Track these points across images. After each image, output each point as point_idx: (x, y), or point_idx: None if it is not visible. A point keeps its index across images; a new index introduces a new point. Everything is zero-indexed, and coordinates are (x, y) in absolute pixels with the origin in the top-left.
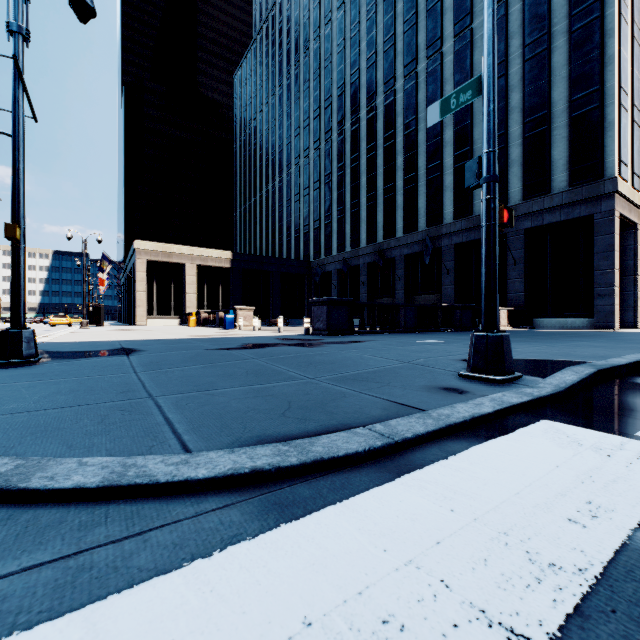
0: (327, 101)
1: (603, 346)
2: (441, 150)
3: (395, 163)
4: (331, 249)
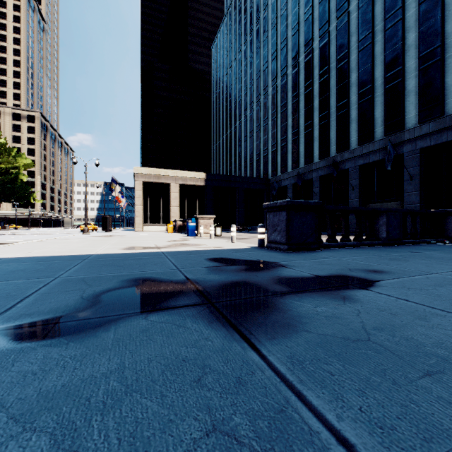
0: (283, 43)
1: None
2: (402, 55)
3: (349, 80)
4: (286, 167)
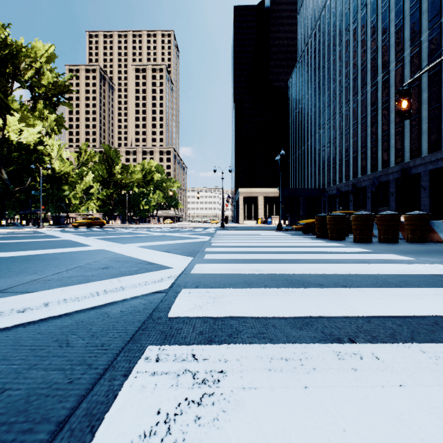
0: (333, 97)
1: None
2: (388, 125)
3: (366, 132)
4: (335, 181)
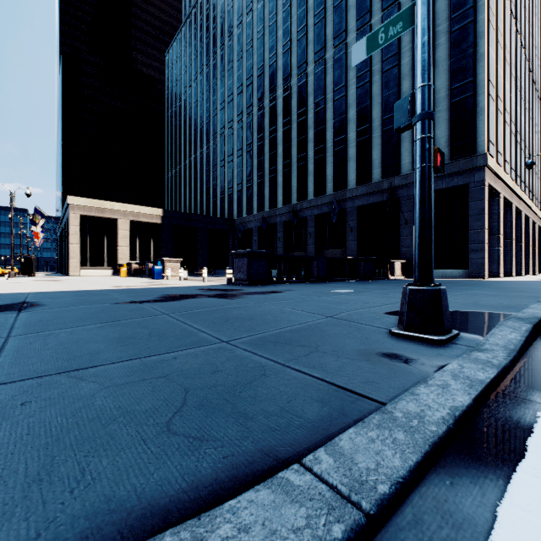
0: (248, 80)
1: (496, 295)
2: (345, 126)
3: (307, 136)
4: (252, 209)
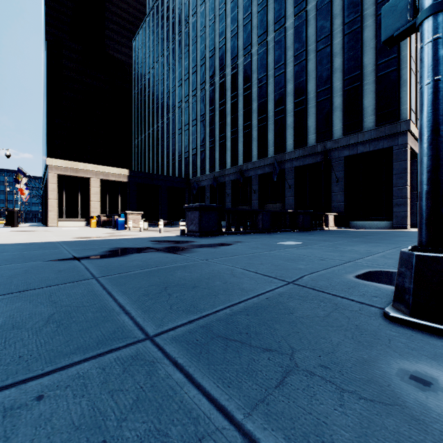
0: (202, 61)
1: None
2: (285, 98)
3: (251, 107)
4: (205, 170)
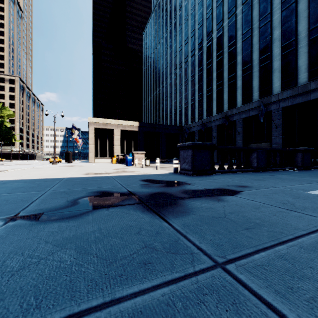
0: (192, 33)
1: None
2: (271, 45)
3: (236, 60)
4: (194, 118)
